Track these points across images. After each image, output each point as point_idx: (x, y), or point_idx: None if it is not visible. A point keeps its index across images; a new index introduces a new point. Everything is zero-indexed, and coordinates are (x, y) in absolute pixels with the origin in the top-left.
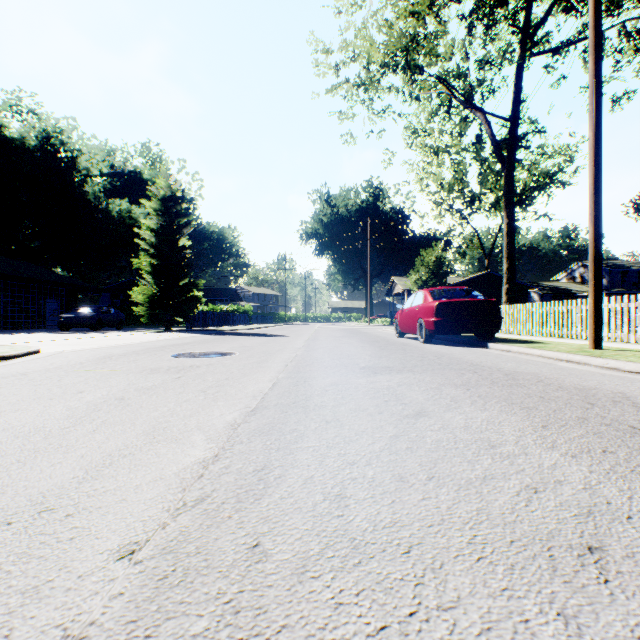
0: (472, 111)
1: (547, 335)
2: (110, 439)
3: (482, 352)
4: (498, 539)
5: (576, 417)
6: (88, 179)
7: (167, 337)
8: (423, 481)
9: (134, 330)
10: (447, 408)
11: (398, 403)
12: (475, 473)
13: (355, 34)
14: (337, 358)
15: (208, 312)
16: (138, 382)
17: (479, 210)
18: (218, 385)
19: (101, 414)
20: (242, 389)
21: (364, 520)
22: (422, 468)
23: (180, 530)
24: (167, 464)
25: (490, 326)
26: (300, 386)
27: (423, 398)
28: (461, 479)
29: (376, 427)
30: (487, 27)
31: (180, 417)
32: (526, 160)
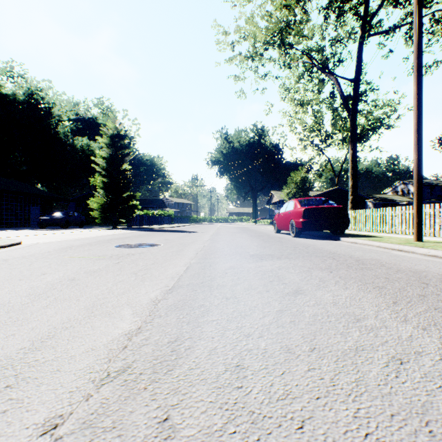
0: (327, 75)
1: (381, 231)
2: (57, 313)
3: (336, 243)
4: (379, 413)
5: (417, 294)
6: (60, 123)
7: (113, 233)
8: (307, 352)
9: (91, 228)
10: (317, 287)
11: (280, 283)
12: (348, 345)
13: (245, 21)
14: (233, 248)
15: (143, 215)
16: (87, 266)
17: (331, 145)
18: (146, 268)
19: (55, 292)
20: (163, 272)
21: (260, 392)
22: (304, 340)
23: (101, 402)
24: (99, 336)
25: (341, 225)
26: (206, 269)
27: (298, 279)
28: (338, 350)
29: (265, 303)
30: (338, 16)
31: (115, 294)
32: (364, 110)
